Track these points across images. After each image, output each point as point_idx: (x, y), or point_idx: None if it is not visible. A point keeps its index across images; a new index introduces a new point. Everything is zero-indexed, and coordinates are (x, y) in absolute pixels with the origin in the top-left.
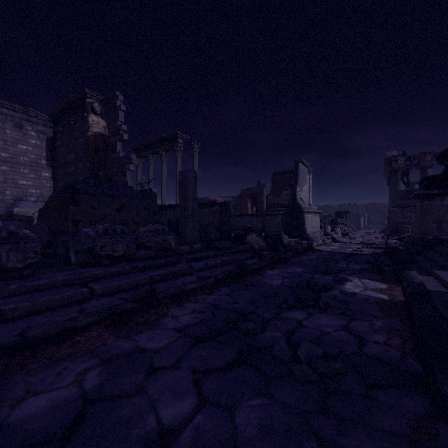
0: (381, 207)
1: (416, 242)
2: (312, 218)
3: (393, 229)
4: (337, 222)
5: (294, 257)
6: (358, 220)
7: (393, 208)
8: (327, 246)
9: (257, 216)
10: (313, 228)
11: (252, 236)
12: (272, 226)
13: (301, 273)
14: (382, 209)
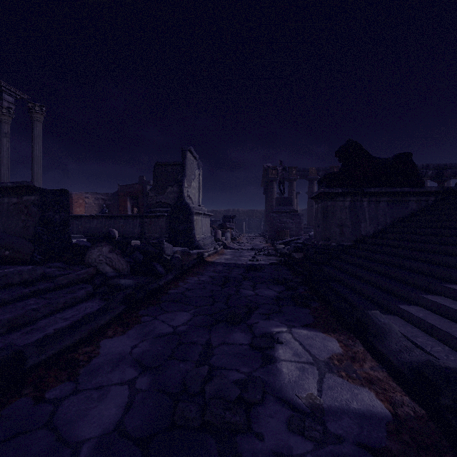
0: (258, 214)
1: (322, 250)
2: (202, 221)
3: (273, 233)
4: (226, 227)
5: (177, 281)
6: (241, 224)
7: (273, 214)
8: (220, 256)
9: (134, 218)
10: (204, 233)
11: (100, 250)
12: (154, 231)
13: (186, 332)
14: (259, 215)
